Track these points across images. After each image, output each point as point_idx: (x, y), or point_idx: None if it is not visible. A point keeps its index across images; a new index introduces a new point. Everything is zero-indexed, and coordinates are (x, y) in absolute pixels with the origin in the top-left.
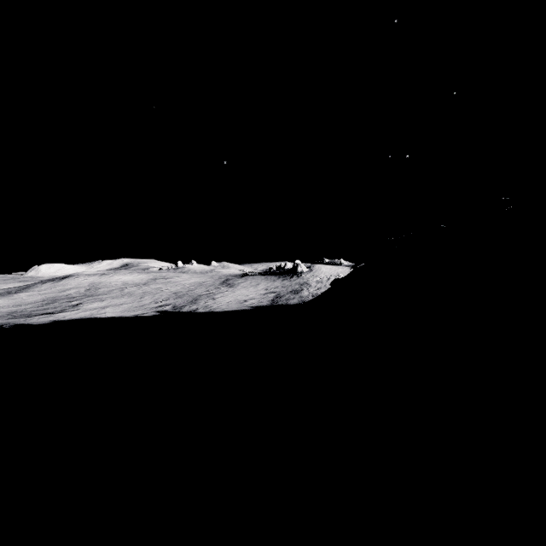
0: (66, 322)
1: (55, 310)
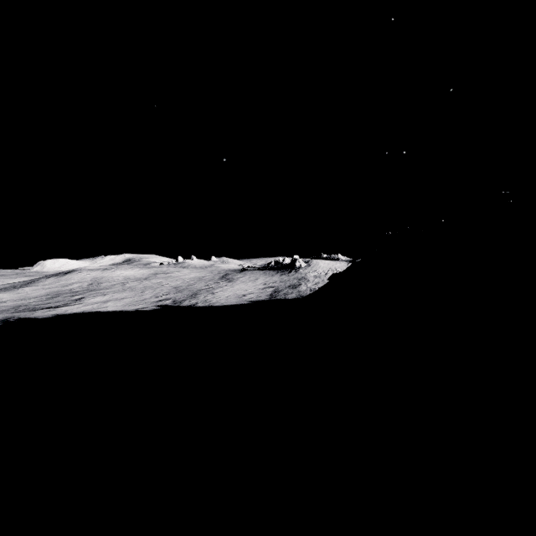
0: (68, 315)
1: (59, 304)
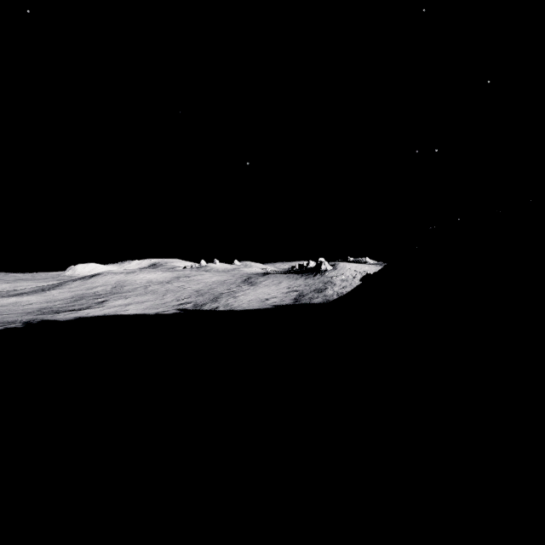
0: (89, 318)
1: (82, 307)
